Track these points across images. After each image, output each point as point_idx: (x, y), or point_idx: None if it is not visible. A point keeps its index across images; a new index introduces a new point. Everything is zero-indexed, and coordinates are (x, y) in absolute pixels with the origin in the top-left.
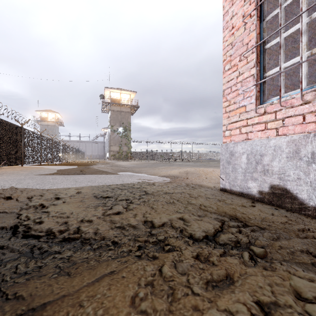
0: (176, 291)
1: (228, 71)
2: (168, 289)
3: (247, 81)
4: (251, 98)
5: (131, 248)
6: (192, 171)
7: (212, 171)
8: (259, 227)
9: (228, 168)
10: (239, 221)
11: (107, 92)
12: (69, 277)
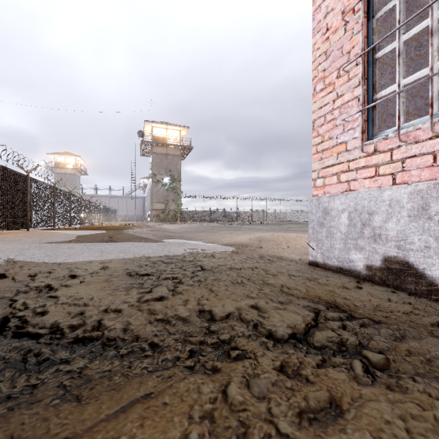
0: (250, 429)
1: (321, 92)
2: (238, 426)
3: (349, 106)
4: (355, 131)
5: (178, 353)
6: (267, 237)
7: (296, 237)
8: (372, 320)
9: (320, 233)
10: (341, 310)
11: (148, 128)
12: (79, 404)
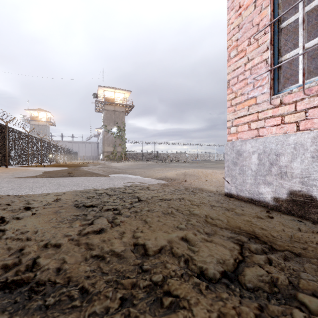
0: None
1: (234, 58)
2: None
3: (258, 68)
4: (263, 88)
5: (108, 303)
6: (190, 173)
7: (212, 173)
8: (292, 253)
9: (234, 170)
10: (262, 242)
11: (101, 91)
12: None
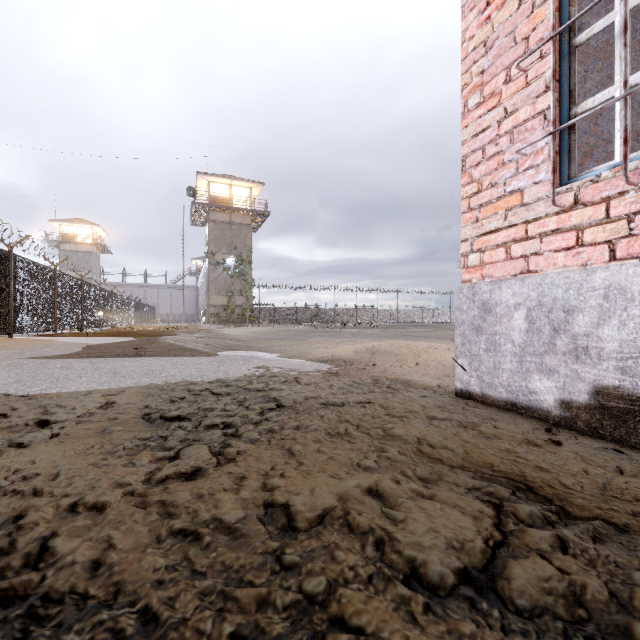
0: None
1: (477, 110)
2: None
3: (527, 130)
4: (538, 171)
5: None
6: (384, 349)
7: (428, 349)
8: (611, 525)
9: (476, 343)
10: (541, 498)
11: (203, 183)
12: None
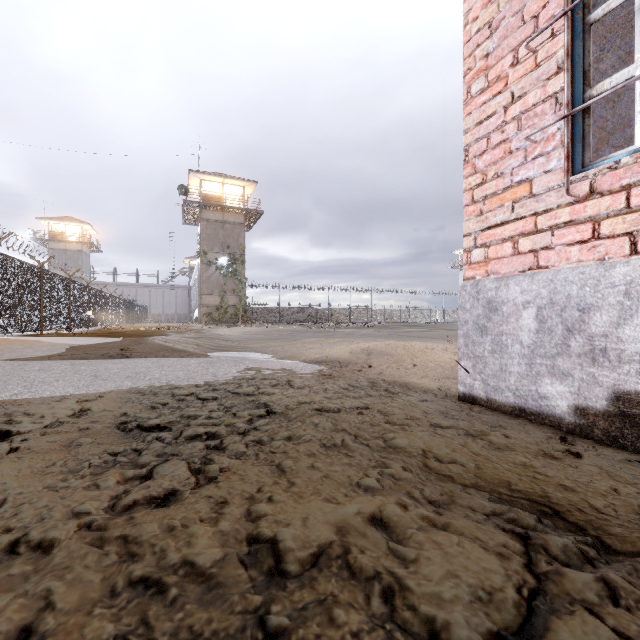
0: None
1: (481, 96)
2: None
3: (536, 115)
4: (548, 159)
5: None
6: (380, 349)
7: (425, 349)
8: None
9: (481, 344)
10: (572, 527)
11: (195, 181)
12: None
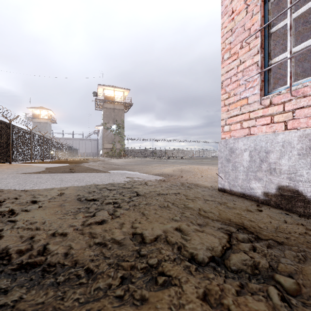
0: None
1: (228, 60)
2: None
3: (249, 70)
4: (254, 89)
5: (110, 280)
6: (186, 169)
7: (207, 169)
8: (276, 242)
9: (227, 166)
10: (249, 232)
11: (101, 89)
12: None
